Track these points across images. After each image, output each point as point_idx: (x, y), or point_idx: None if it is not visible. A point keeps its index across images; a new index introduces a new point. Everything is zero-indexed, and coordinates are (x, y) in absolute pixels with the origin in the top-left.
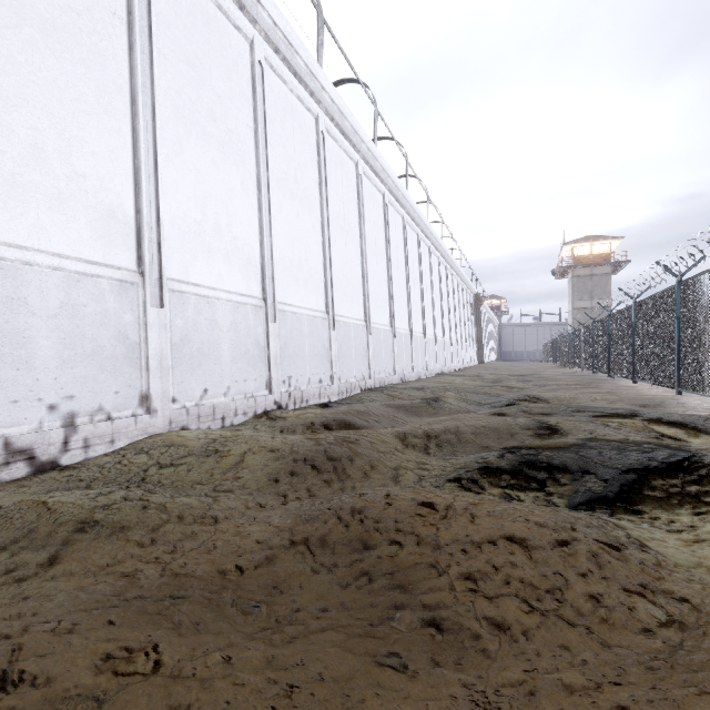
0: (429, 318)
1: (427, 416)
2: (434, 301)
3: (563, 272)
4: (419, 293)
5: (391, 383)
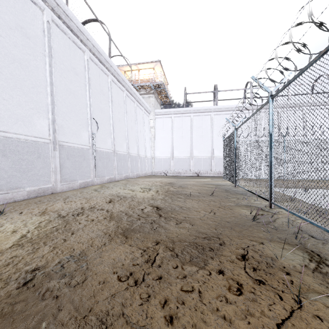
0: None
1: None
2: None
3: None
4: None
5: None
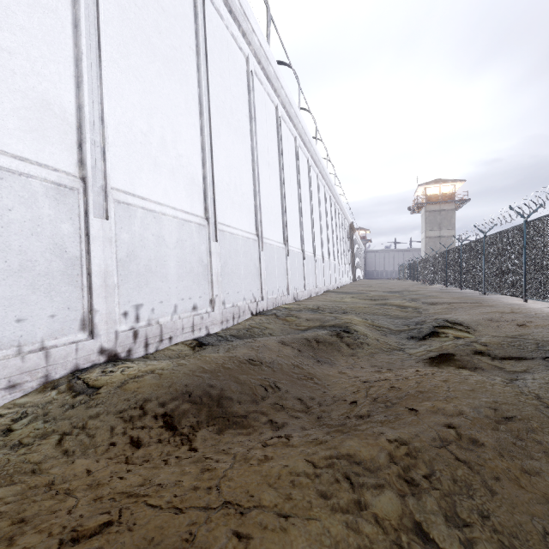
0: (318, 240)
1: (343, 359)
2: (321, 224)
3: (417, 208)
4: (310, 215)
5: (284, 303)
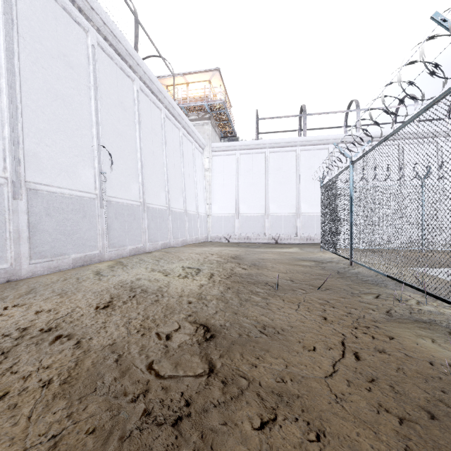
0: None
1: None
2: None
3: None
4: None
5: None
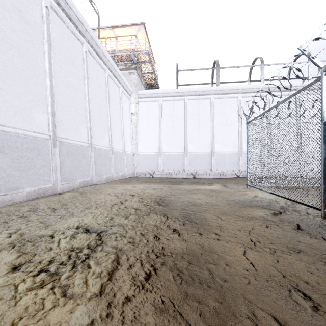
0: None
1: None
2: None
3: None
4: None
5: None
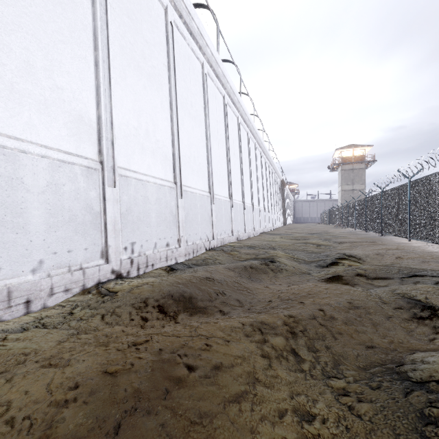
0: (255, 194)
1: (268, 279)
2: (258, 182)
3: (335, 167)
4: (249, 175)
5: (229, 242)
